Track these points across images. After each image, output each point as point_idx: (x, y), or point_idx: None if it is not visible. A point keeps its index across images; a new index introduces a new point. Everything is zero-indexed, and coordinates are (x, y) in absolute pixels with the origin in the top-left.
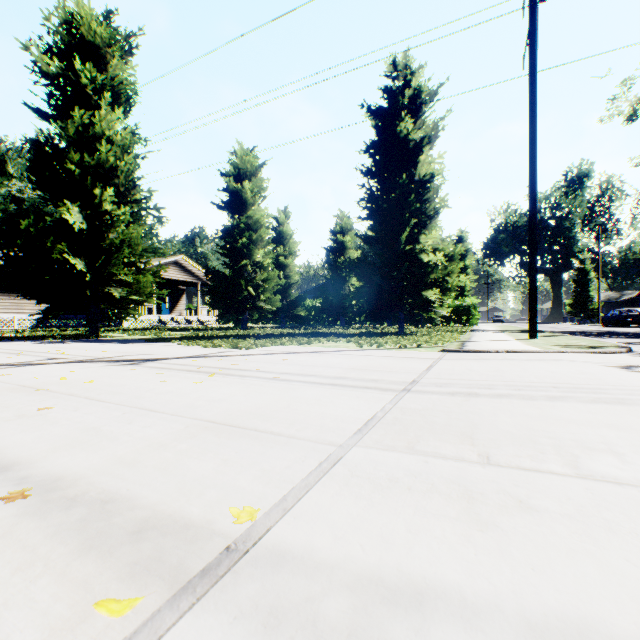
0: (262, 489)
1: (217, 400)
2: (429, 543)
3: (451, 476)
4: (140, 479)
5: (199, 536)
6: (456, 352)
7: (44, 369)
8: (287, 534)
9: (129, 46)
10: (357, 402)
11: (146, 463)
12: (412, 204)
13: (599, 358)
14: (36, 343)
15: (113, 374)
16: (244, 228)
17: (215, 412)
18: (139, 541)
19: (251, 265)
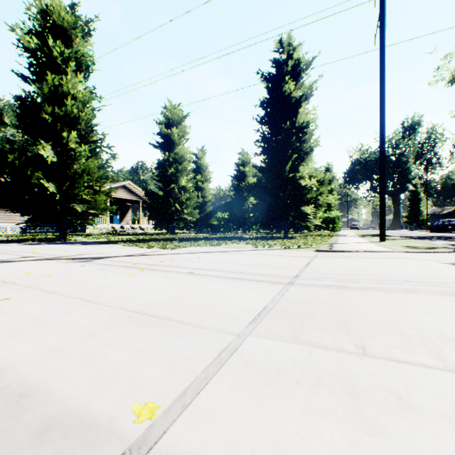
0: (166, 381)
1: (142, 292)
2: (319, 451)
3: (333, 368)
4: (61, 370)
5: (98, 438)
6: (327, 252)
7: (17, 265)
8: (182, 436)
9: (88, 29)
10: (252, 293)
11: (70, 352)
12: (294, 144)
13: (434, 257)
14: (19, 245)
15: (68, 269)
16: (172, 161)
17: (139, 302)
18: (39, 445)
19: (177, 188)
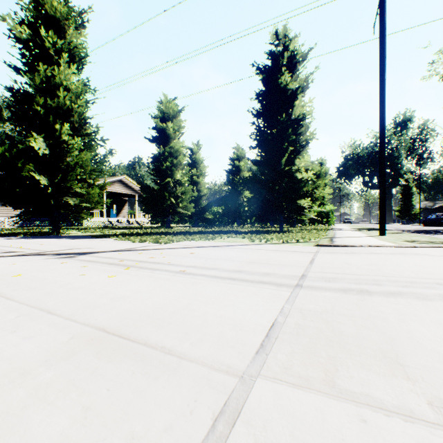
0: None
1: (120, 298)
2: None
3: None
4: None
5: None
6: (328, 246)
7: None
8: None
9: (82, 20)
10: (255, 301)
11: None
12: (290, 136)
13: None
14: (9, 239)
15: (44, 267)
16: (168, 155)
17: (112, 314)
18: None
19: (173, 182)
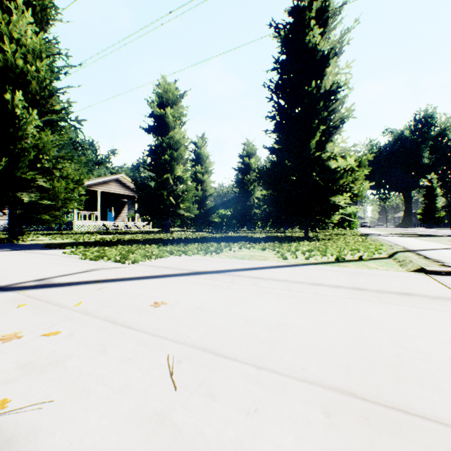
0: None
1: None
2: None
3: None
4: None
5: None
6: (450, 274)
7: None
8: None
9: None
10: None
11: None
12: (320, 112)
13: None
14: None
15: None
16: (166, 147)
17: None
18: None
19: (172, 179)
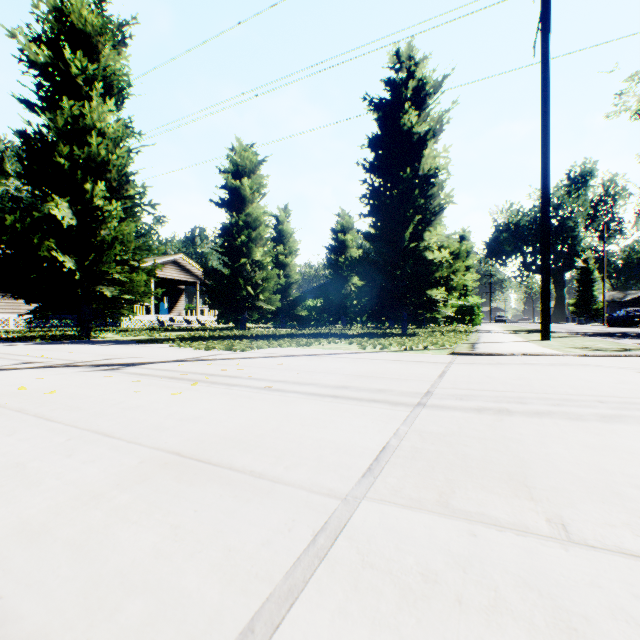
0: (218, 597)
1: (192, 419)
2: None
3: (521, 570)
4: (32, 571)
5: None
6: (467, 355)
7: (9, 376)
8: None
9: (122, 36)
10: (363, 422)
11: (57, 534)
12: (416, 200)
13: (629, 363)
14: (21, 344)
15: (83, 382)
16: (243, 226)
17: (185, 437)
18: None
19: (250, 264)
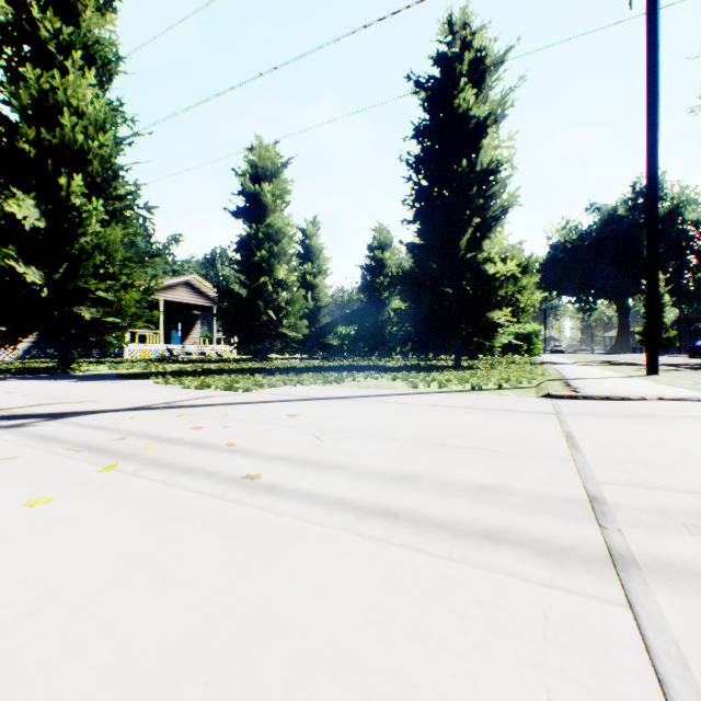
0: None
1: None
2: None
3: None
4: None
5: None
6: (571, 399)
7: None
8: None
9: None
10: (518, 700)
11: None
12: (474, 200)
13: None
14: None
15: None
16: (263, 239)
17: None
18: None
19: (272, 284)
